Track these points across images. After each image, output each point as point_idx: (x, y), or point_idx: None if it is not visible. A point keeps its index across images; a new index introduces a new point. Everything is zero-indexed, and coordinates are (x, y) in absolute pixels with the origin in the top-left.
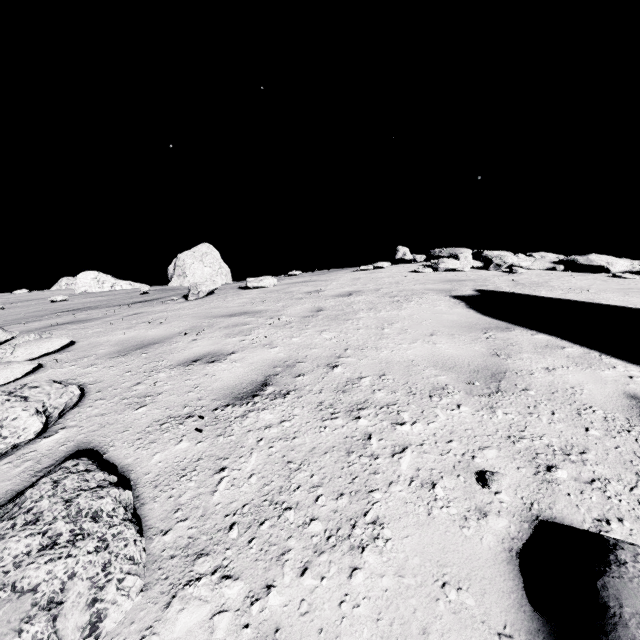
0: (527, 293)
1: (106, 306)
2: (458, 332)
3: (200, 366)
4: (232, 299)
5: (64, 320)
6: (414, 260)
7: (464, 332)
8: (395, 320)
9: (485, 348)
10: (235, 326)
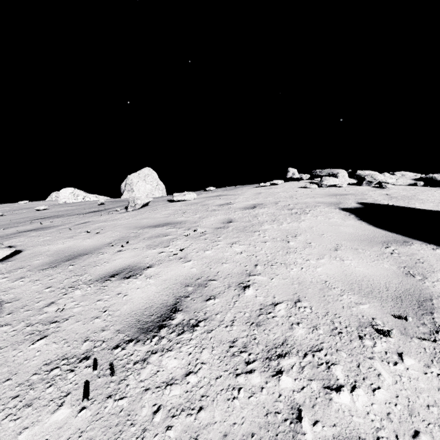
0: (404, 205)
1: (68, 215)
2: (360, 246)
3: (116, 282)
4: (160, 210)
5: (32, 227)
6: (301, 178)
7: (366, 246)
8: (297, 232)
9: (395, 266)
10: (157, 237)
